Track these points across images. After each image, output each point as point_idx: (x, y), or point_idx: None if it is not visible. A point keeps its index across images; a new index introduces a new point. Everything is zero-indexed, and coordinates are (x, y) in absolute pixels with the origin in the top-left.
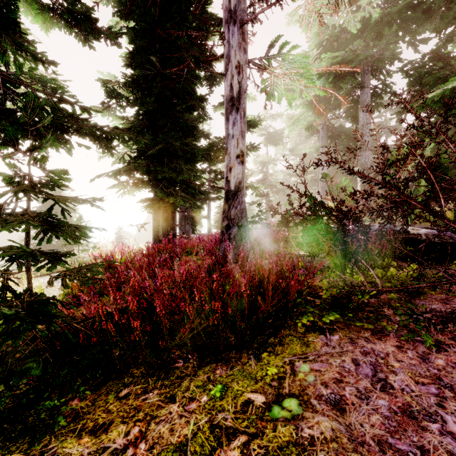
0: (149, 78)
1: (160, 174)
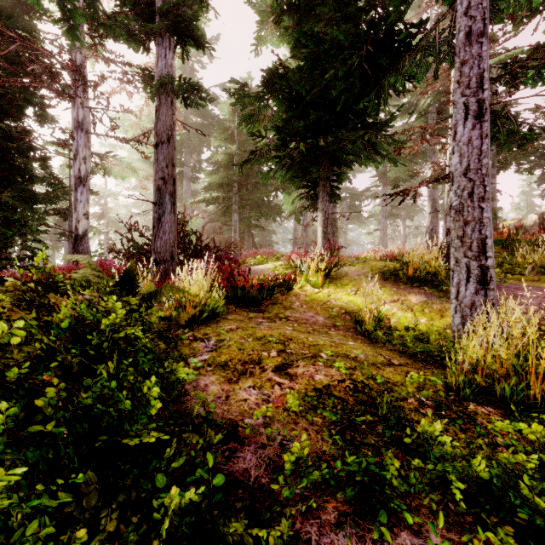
0: None
1: (1, 212)
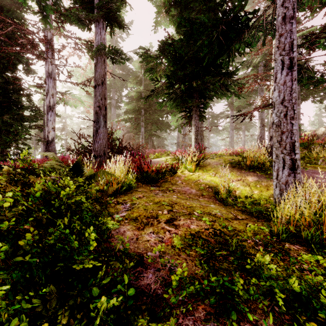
0: None
1: (3, 127)
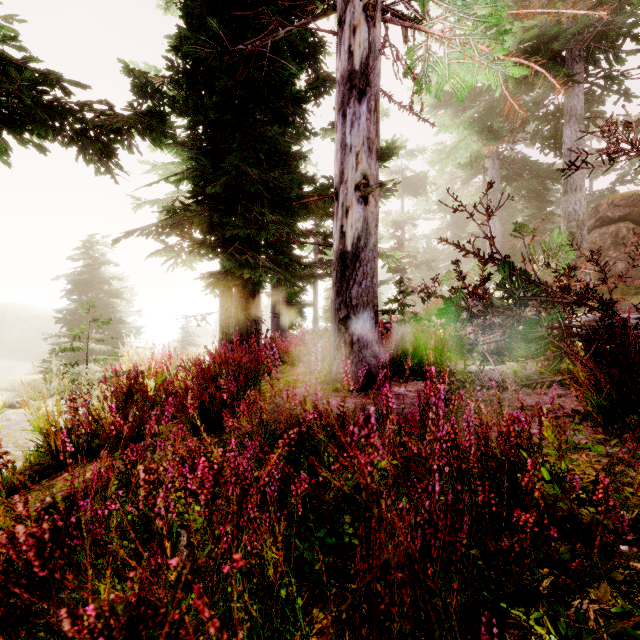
0: (208, 62)
1: (229, 229)
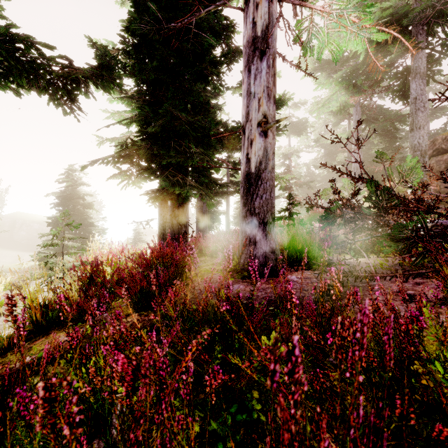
0: (149, 36)
1: (165, 158)
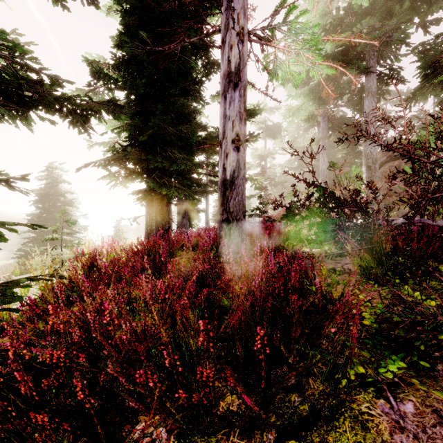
0: (139, 57)
1: (152, 163)
